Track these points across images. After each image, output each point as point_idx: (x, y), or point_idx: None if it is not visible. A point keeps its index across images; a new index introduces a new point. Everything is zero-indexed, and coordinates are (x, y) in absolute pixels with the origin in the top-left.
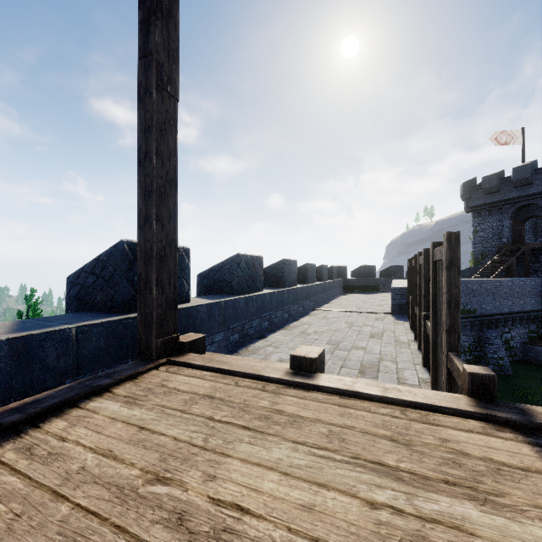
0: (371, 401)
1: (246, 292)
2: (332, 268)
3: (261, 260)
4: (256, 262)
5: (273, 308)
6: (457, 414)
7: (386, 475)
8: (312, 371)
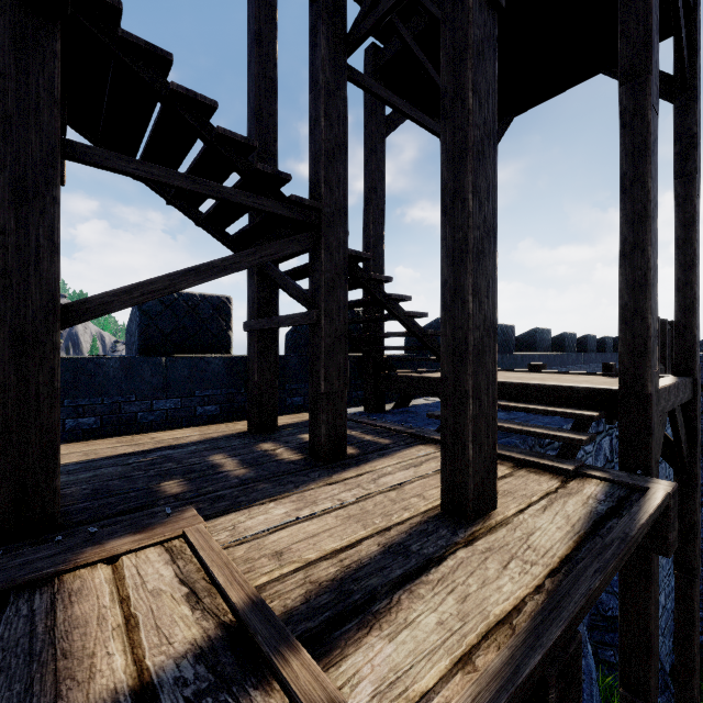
0: (559, 374)
1: (501, 352)
2: (604, 338)
3: (513, 328)
4: (509, 330)
5: (524, 367)
6: (591, 374)
7: (550, 376)
8: (537, 369)
